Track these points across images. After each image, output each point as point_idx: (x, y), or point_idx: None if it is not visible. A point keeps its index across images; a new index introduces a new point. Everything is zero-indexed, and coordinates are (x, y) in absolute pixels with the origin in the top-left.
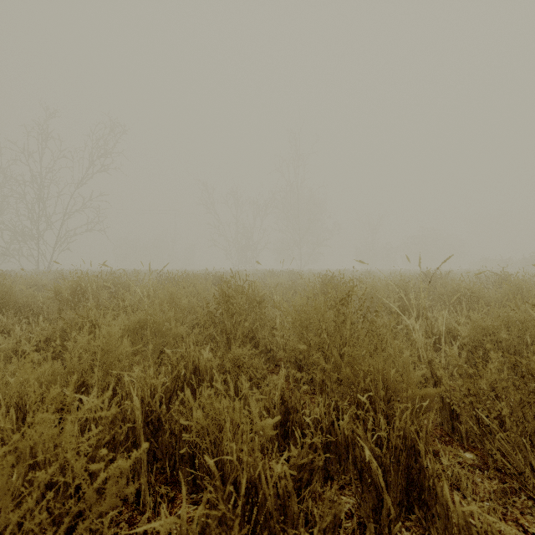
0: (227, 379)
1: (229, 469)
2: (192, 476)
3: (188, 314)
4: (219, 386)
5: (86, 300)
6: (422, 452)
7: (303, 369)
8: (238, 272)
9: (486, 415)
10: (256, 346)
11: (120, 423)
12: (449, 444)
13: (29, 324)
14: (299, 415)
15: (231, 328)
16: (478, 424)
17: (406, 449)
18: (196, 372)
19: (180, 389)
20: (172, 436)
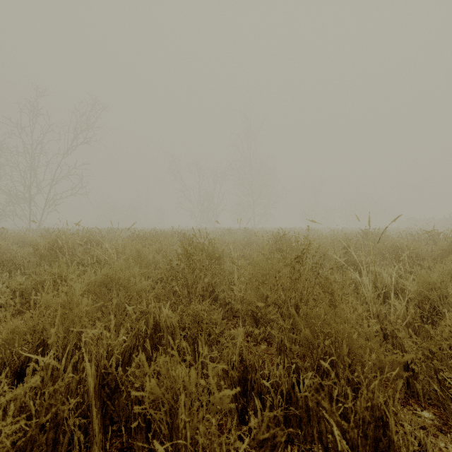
0: (187, 336)
1: (183, 451)
2: (145, 450)
3: (153, 269)
4: (174, 353)
5: (62, 256)
6: (392, 425)
7: (259, 322)
8: (199, 231)
9: (446, 376)
10: (215, 298)
11: (64, 398)
12: (405, 401)
13: (11, 277)
14: (258, 375)
15: (192, 282)
16: (439, 385)
17: (374, 421)
18: (157, 327)
19: (141, 345)
20: (129, 398)
